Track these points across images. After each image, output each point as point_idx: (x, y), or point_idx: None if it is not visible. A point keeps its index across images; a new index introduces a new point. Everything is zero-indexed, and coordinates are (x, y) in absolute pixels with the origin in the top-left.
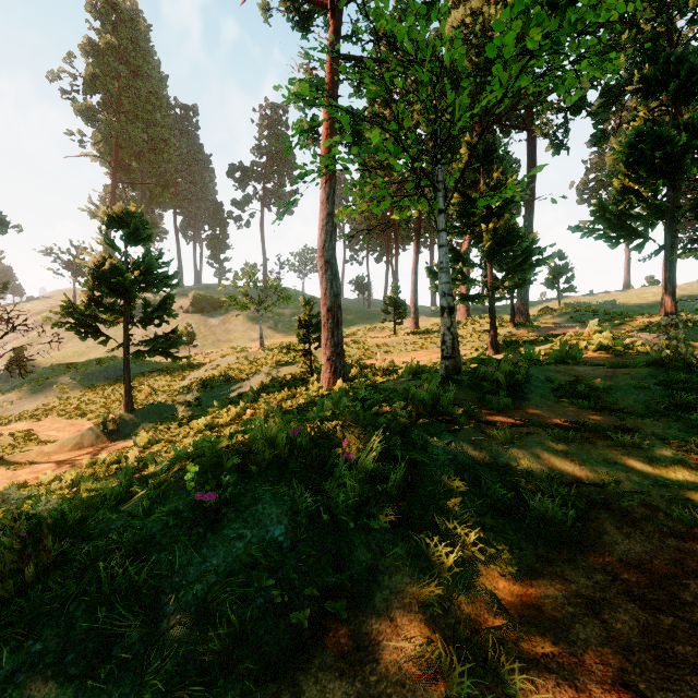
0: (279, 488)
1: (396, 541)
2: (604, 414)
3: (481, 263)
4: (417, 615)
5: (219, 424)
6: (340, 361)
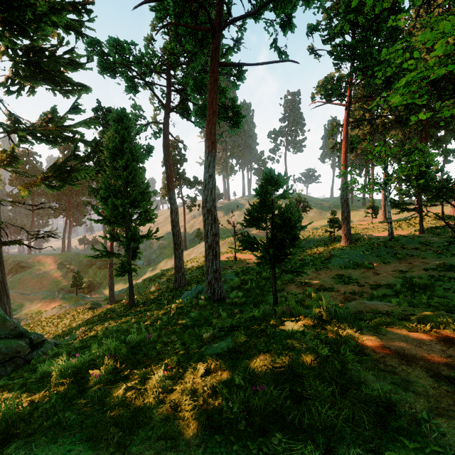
0: (356, 252)
1: (375, 256)
2: (427, 248)
3: (415, 195)
4: (377, 261)
5: (310, 254)
6: (350, 235)
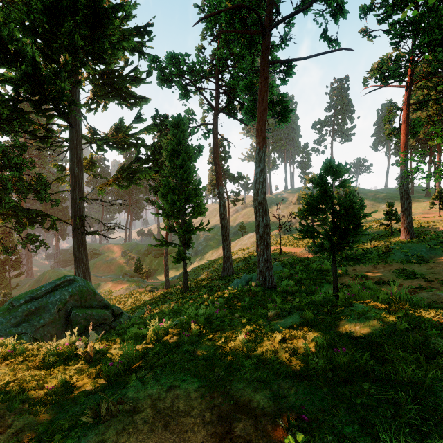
0: (421, 246)
1: None
2: None
3: None
4: None
5: (362, 248)
6: (411, 229)
